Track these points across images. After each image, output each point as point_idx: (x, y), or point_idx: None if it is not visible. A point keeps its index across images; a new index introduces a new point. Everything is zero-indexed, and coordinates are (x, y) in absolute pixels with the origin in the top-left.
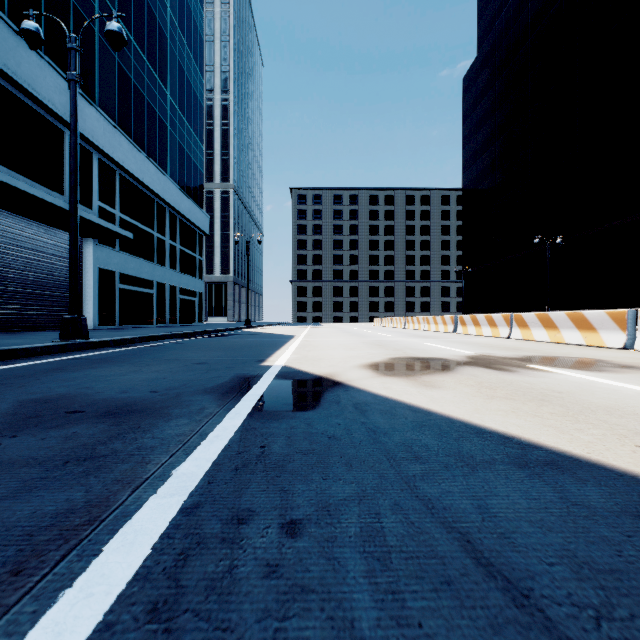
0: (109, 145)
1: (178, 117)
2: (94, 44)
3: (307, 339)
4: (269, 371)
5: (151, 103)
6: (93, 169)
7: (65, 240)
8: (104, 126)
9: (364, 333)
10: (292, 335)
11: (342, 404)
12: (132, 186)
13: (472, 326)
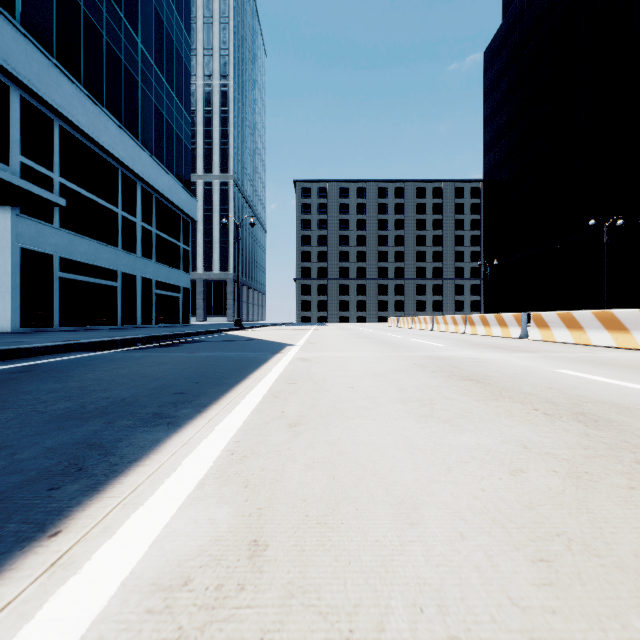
0: (38, 80)
1: (154, 74)
2: None
3: (305, 354)
4: None
5: (113, 46)
6: (11, 110)
7: None
8: (28, 52)
9: (391, 339)
10: (284, 343)
11: None
12: (82, 146)
13: (563, 329)
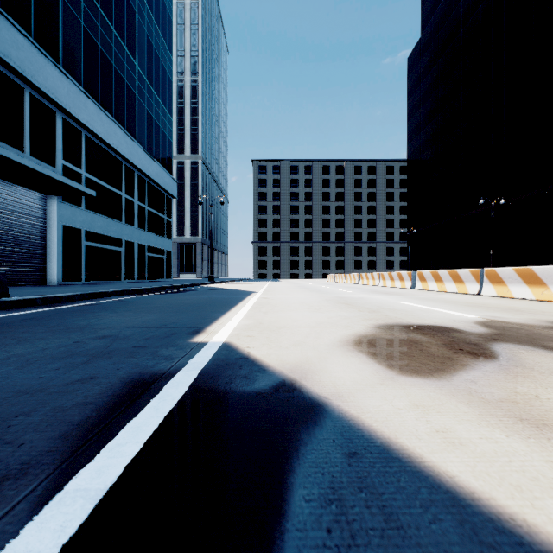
0: (73, 106)
1: (146, 87)
2: (58, 6)
3: (265, 296)
4: (193, 359)
5: (119, 71)
6: (57, 128)
7: (27, 197)
8: (68, 86)
9: (322, 289)
10: (250, 291)
11: None
12: (99, 148)
13: (433, 282)
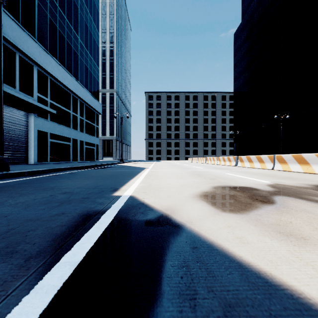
0: (43, 62)
1: (84, 51)
2: (34, 5)
3: (152, 170)
4: (115, 204)
5: (69, 42)
6: (34, 75)
7: (17, 114)
8: (40, 51)
9: (185, 166)
10: (144, 167)
11: (202, 312)
12: (58, 86)
13: (247, 162)
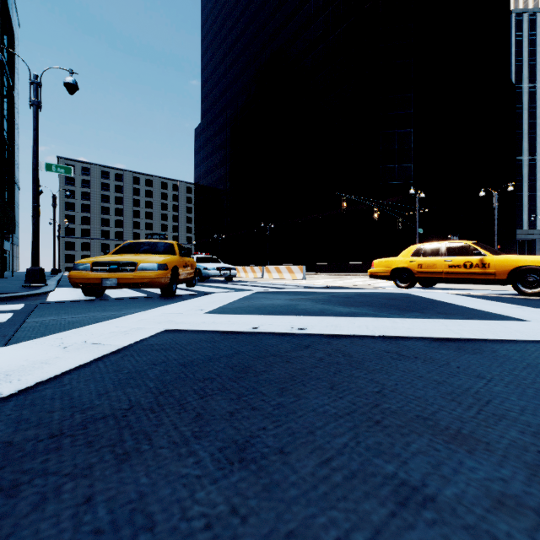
0: None
1: None
2: None
3: None
4: None
5: None
6: None
7: None
8: None
9: None
10: None
11: None
12: None
13: None
